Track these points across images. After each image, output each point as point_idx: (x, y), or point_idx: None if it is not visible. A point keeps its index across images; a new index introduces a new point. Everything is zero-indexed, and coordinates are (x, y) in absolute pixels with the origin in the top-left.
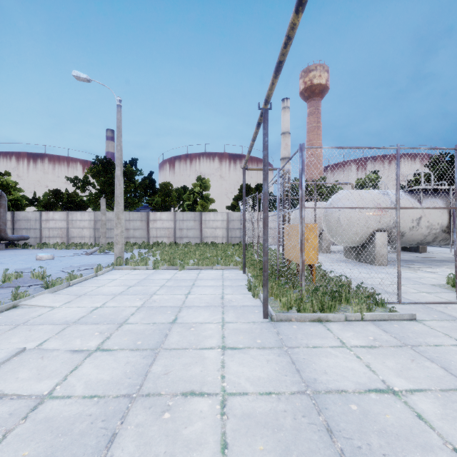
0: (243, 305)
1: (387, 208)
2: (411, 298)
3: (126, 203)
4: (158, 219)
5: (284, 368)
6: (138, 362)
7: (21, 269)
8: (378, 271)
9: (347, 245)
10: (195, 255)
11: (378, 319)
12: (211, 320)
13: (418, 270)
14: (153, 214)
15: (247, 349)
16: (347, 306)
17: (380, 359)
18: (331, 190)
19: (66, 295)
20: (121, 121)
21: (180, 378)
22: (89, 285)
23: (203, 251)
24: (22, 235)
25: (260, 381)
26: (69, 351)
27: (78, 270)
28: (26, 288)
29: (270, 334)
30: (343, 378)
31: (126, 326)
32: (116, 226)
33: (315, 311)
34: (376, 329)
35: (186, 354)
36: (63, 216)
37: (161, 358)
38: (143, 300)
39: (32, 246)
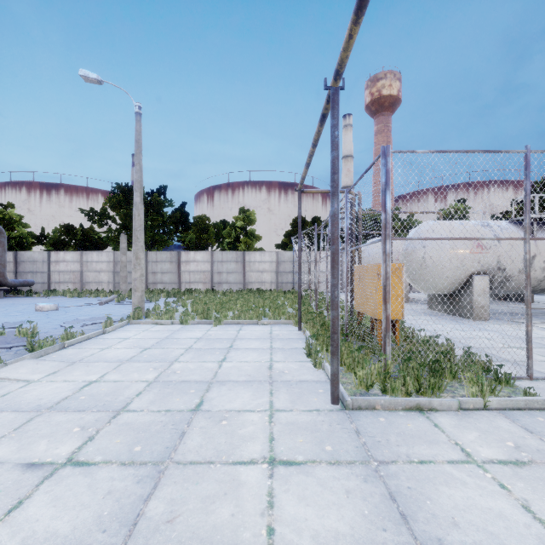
0: (300, 379)
1: (511, 239)
2: (544, 371)
3: (153, 241)
4: (192, 260)
5: (379, 511)
6: (128, 491)
7: (11, 323)
8: (499, 332)
9: (452, 293)
10: (236, 306)
11: (509, 407)
12: (254, 407)
13: (533, 327)
14: (186, 254)
15: (310, 465)
16: (453, 383)
17: (542, 492)
18: (407, 224)
19: (54, 361)
20: (140, 133)
21: (193, 534)
22: (91, 346)
23: (246, 300)
24: (25, 280)
25: (338, 544)
26: (20, 466)
27: (83, 325)
28: (5, 350)
29: (346, 434)
30: (492, 540)
31: (123, 416)
32: (134, 268)
33: (410, 393)
34: (512, 426)
35: (209, 475)
36: (76, 256)
37: (166, 484)
38: (159, 371)
39: (37, 294)
